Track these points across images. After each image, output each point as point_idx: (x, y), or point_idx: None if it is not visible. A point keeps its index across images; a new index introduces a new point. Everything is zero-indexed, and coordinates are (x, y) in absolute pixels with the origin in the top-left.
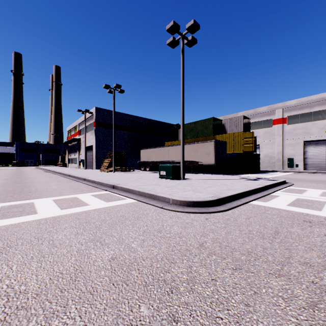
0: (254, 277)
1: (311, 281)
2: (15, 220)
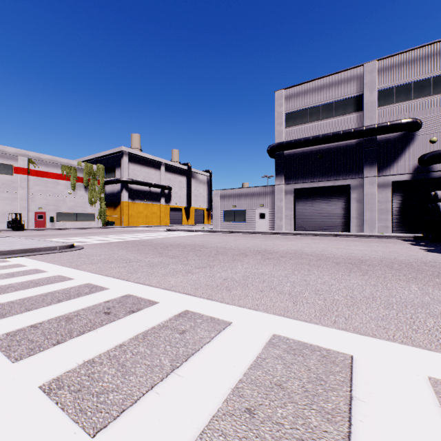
0: (138, 247)
1: (140, 245)
2: (56, 268)
